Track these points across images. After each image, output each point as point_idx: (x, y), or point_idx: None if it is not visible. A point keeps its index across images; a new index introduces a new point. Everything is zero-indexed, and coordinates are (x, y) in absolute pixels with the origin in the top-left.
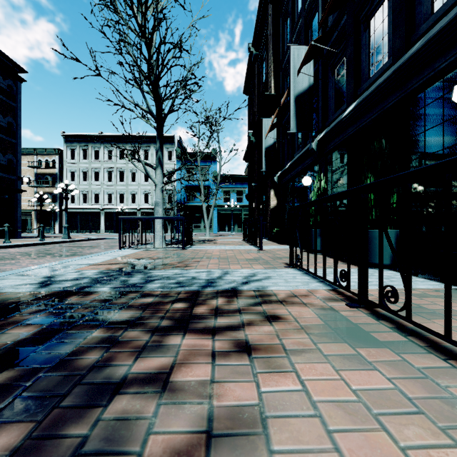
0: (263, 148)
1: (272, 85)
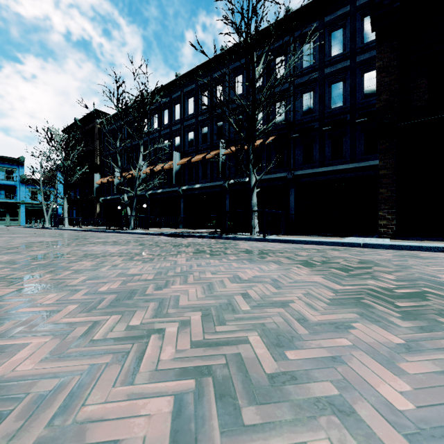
0: (94, 187)
1: (98, 159)
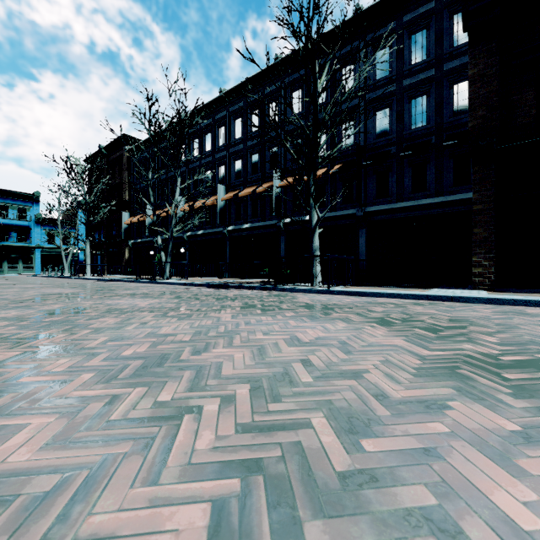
0: (122, 227)
1: (127, 194)
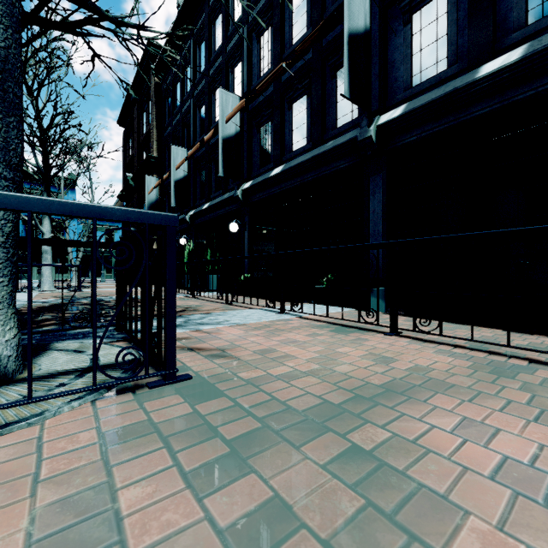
0: (146, 202)
1: (154, 147)
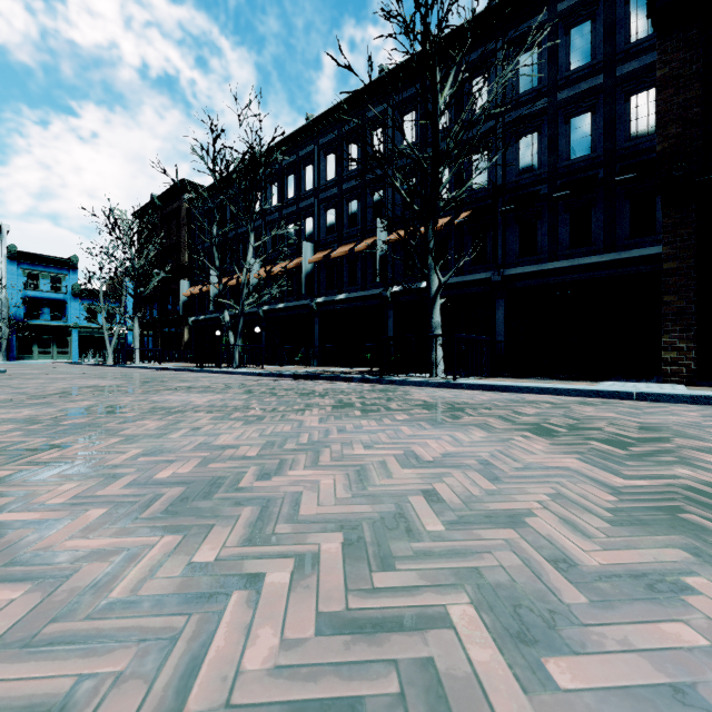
0: (181, 300)
1: (186, 257)
